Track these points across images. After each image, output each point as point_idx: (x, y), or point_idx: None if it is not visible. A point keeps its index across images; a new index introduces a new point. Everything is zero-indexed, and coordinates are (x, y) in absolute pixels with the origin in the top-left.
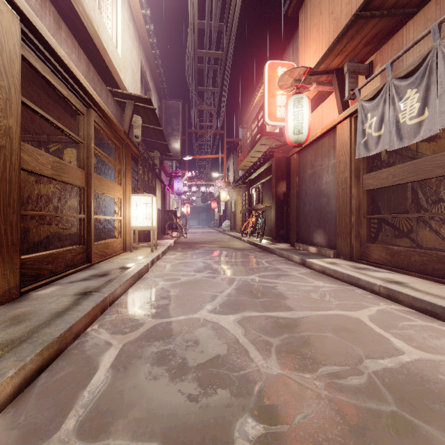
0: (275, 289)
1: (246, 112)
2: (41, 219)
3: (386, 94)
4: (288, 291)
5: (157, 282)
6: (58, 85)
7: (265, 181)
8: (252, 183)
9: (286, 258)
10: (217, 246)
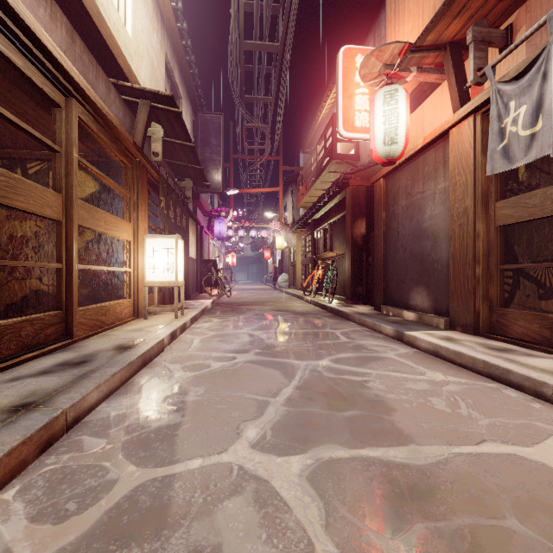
0: (367, 388)
1: (309, 132)
2: (15, 271)
3: (548, 64)
4: (391, 393)
5: (171, 373)
6: (2, 45)
7: (336, 221)
8: (317, 224)
9: (370, 328)
10: (270, 309)
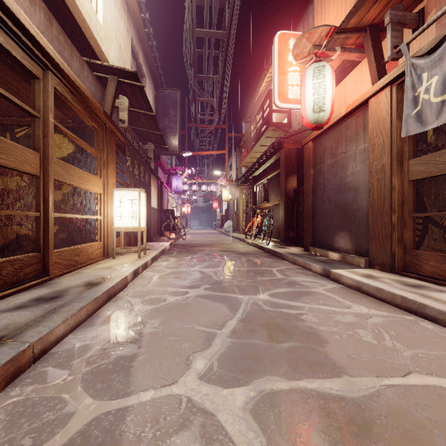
0: (301, 321)
1: (250, 105)
2: (5, 218)
3: None
4: (322, 325)
5: (132, 306)
6: None
7: (272, 177)
8: (256, 180)
9: (301, 266)
10: (218, 249)
